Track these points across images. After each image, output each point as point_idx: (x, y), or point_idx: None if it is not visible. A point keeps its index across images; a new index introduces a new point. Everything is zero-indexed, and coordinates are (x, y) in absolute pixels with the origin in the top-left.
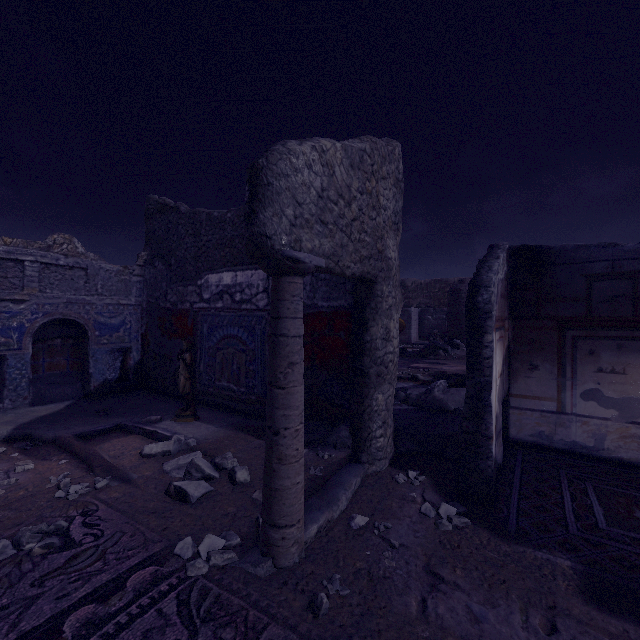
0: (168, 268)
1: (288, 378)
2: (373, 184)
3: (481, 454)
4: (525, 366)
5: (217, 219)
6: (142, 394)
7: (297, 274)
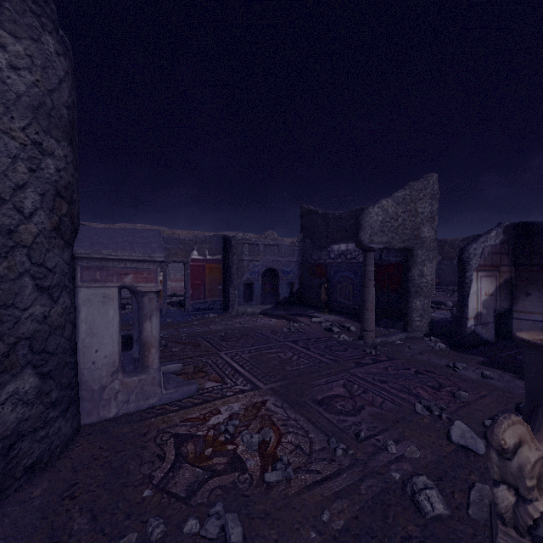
0: (312, 242)
1: (368, 284)
2: (412, 206)
3: (462, 326)
4: (522, 294)
5: (337, 217)
6: (300, 305)
7: (372, 251)
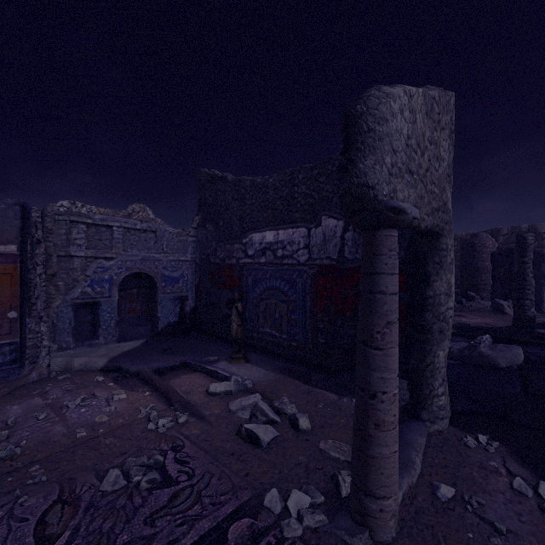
0: (217, 229)
1: (386, 338)
2: (438, 134)
3: None
4: None
5: (260, 185)
6: (196, 335)
7: (394, 226)
